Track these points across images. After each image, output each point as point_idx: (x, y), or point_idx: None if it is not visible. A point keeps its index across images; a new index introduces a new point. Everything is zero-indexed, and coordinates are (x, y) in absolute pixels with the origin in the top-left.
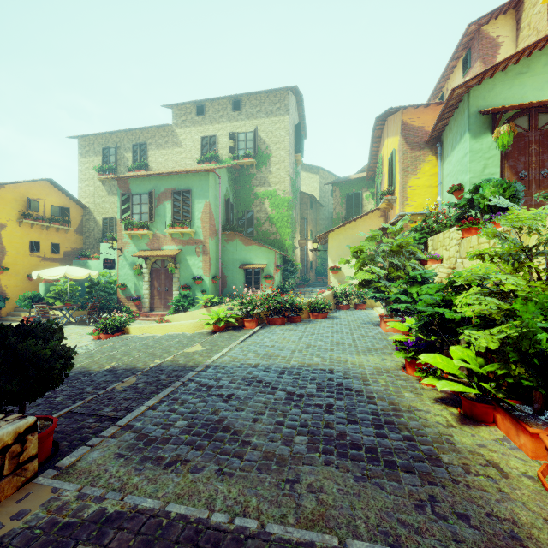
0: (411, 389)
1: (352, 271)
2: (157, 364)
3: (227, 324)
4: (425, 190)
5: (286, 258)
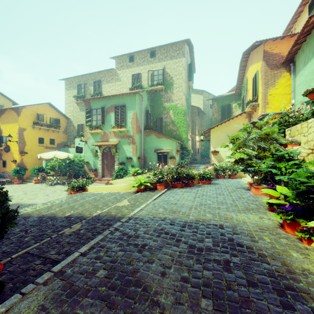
0: (296, 248)
1: (226, 153)
2: (97, 214)
3: (146, 187)
4: (281, 97)
5: (183, 146)
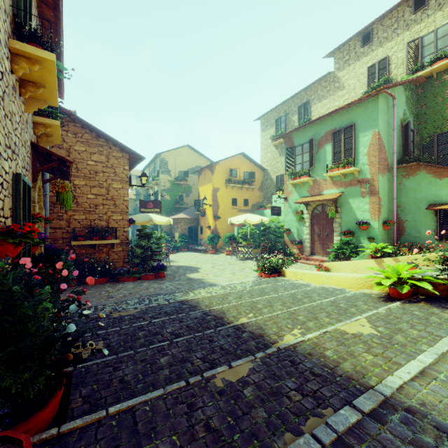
0: None
1: None
2: (291, 343)
3: (413, 289)
4: None
5: None
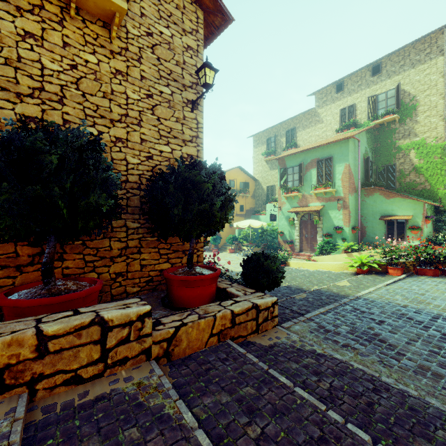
0: None
1: None
2: (317, 289)
3: (369, 269)
4: None
5: (439, 208)
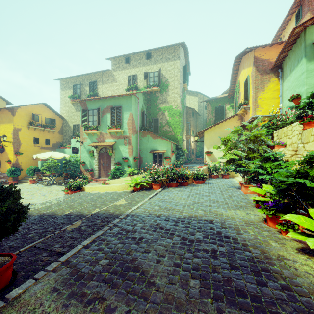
0: (275, 239)
1: (219, 154)
2: (96, 212)
3: (142, 186)
4: (270, 100)
5: (178, 146)
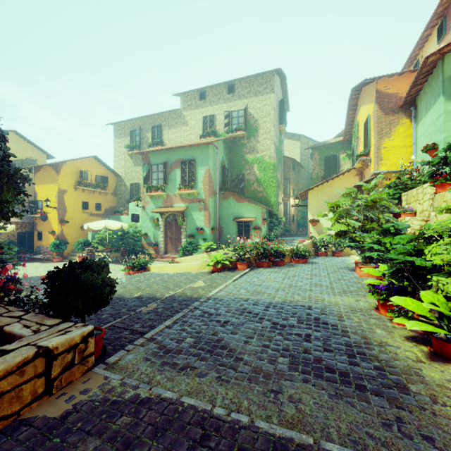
0: (383, 327)
1: (329, 223)
2: (171, 294)
3: (223, 266)
4: (399, 150)
5: (271, 212)
